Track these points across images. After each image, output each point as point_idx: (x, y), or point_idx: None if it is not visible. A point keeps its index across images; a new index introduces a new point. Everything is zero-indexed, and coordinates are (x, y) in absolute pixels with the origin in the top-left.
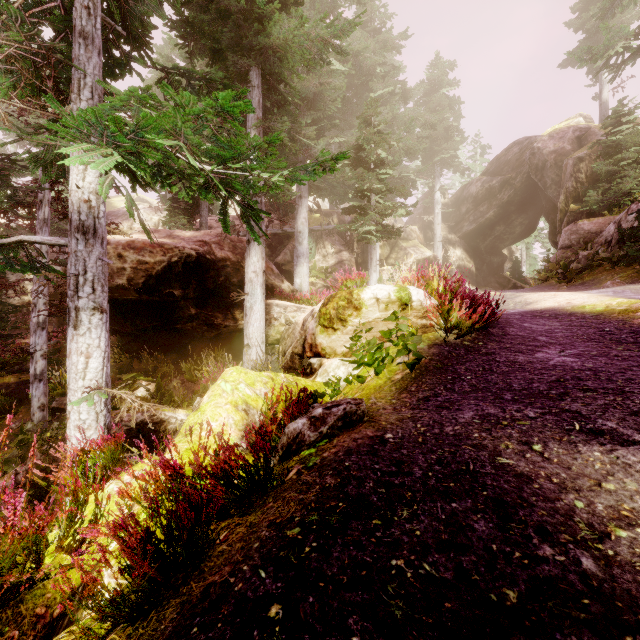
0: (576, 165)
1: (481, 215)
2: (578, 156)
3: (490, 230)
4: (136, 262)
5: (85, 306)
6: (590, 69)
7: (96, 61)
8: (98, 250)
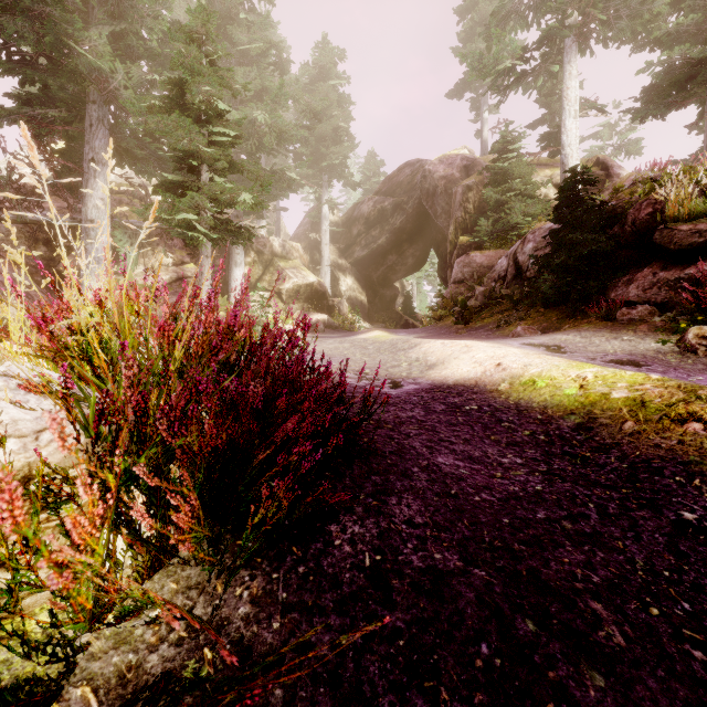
0: (465, 194)
1: (373, 240)
2: (467, 184)
3: (383, 259)
4: None
5: None
6: (473, 105)
7: None
8: None
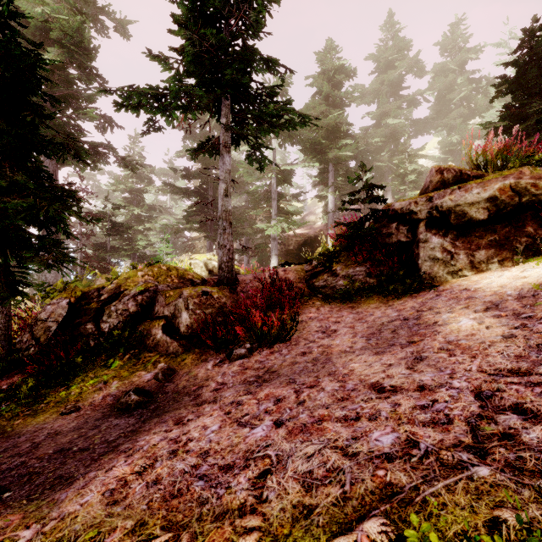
0: None
1: None
2: None
3: None
4: (295, 241)
5: (273, 254)
6: None
7: (275, 203)
8: (275, 242)
